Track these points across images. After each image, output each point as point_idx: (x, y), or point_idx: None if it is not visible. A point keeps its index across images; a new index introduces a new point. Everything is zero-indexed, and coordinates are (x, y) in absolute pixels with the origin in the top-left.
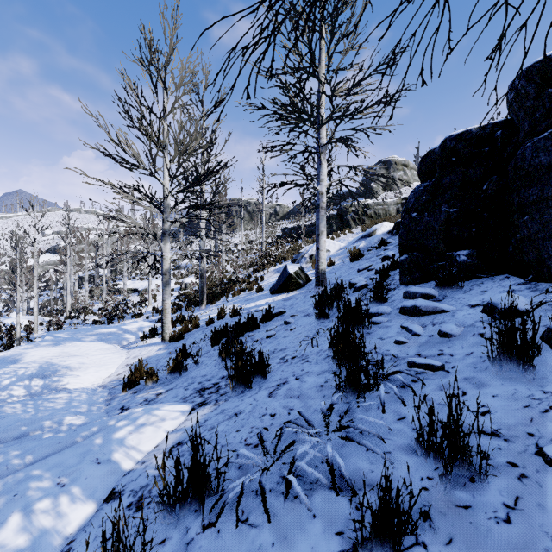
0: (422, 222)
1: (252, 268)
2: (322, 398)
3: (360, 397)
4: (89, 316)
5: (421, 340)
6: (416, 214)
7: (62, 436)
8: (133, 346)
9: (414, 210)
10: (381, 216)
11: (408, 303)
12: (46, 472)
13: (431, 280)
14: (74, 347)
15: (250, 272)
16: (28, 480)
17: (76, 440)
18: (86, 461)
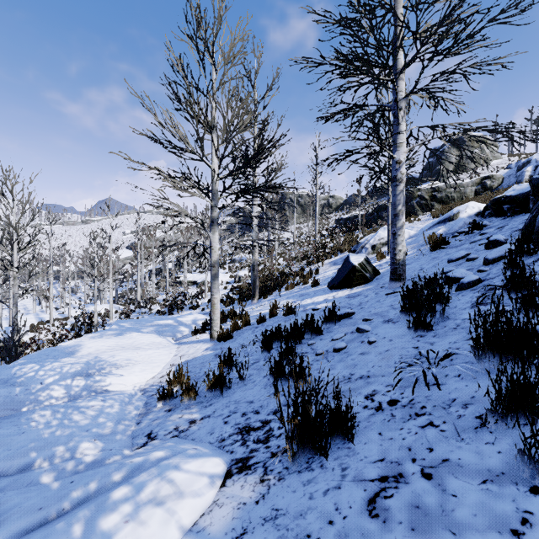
0: None
1: (305, 261)
2: None
3: None
4: (154, 305)
5: None
6: None
7: (52, 491)
8: (184, 341)
9: None
10: (455, 199)
11: None
12: None
13: None
14: (130, 339)
15: (303, 264)
16: None
17: (62, 507)
18: None
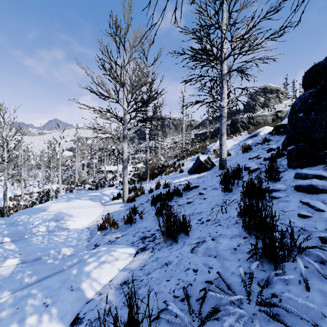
0: (308, 120)
1: (176, 158)
2: (237, 261)
3: (277, 267)
4: (86, 185)
5: (326, 215)
6: (302, 114)
7: (56, 263)
8: (107, 203)
9: (300, 111)
10: (261, 123)
11: (303, 182)
12: (39, 292)
13: (318, 164)
14: (76, 203)
15: (175, 160)
16: (28, 297)
17: (63, 267)
18: (64, 287)
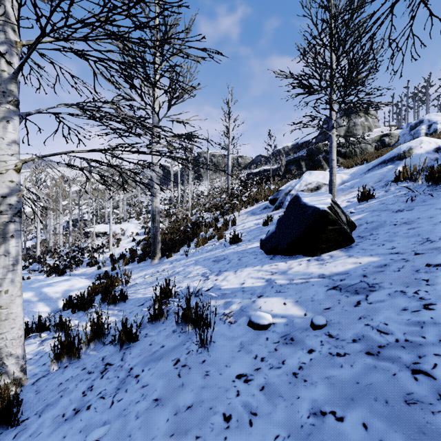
0: None
1: (218, 211)
2: None
3: None
4: (54, 260)
5: None
6: None
7: None
8: None
9: None
10: (357, 154)
11: None
12: None
13: None
14: None
15: (217, 215)
16: None
17: None
18: None
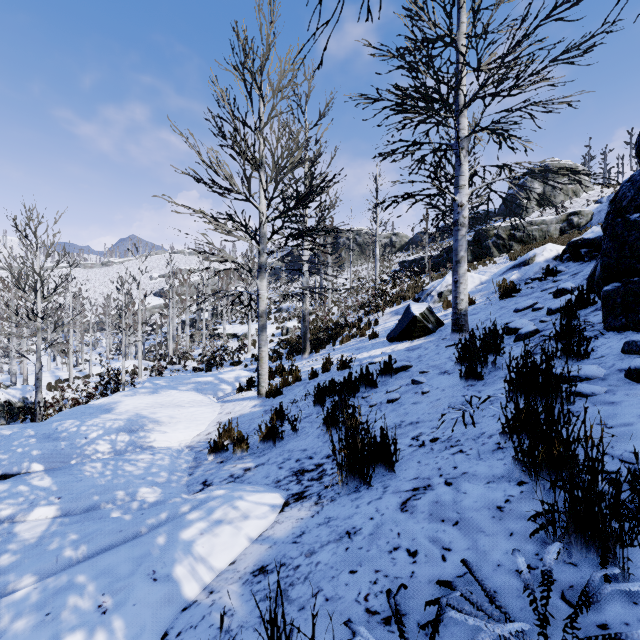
0: None
1: (363, 310)
2: (507, 537)
3: (607, 560)
4: (189, 362)
5: None
6: (638, 215)
7: (127, 520)
8: (227, 399)
9: (634, 210)
10: (537, 239)
11: None
12: (91, 580)
13: None
14: (168, 397)
15: (361, 314)
16: (69, 591)
17: (139, 529)
18: (140, 573)
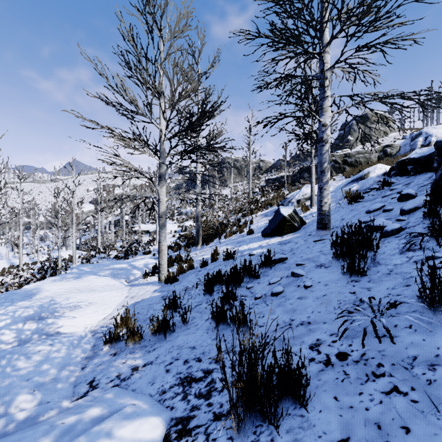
0: None
1: (241, 213)
2: None
3: None
4: (113, 251)
5: None
6: None
7: None
8: (135, 283)
9: None
10: (362, 163)
11: None
12: None
13: None
14: (86, 282)
15: (239, 216)
16: None
17: None
18: None
